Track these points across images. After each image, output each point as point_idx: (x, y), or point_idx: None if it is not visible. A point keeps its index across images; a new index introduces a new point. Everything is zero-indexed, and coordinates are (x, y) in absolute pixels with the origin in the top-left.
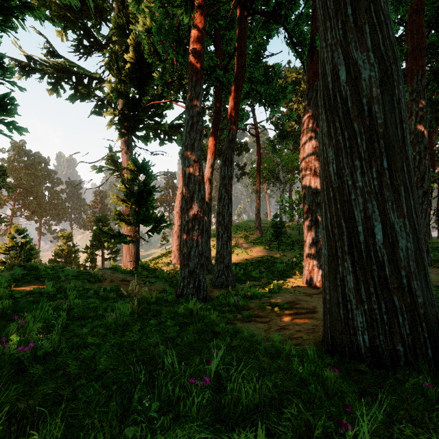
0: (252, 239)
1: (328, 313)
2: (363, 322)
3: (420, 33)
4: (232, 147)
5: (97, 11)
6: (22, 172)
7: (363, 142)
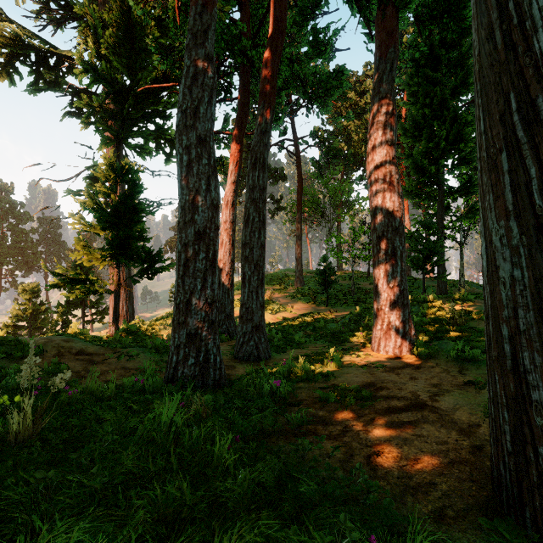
0: (292, 291)
1: (540, 442)
2: None
3: None
4: (265, 143)
5: None
6: None
7: None
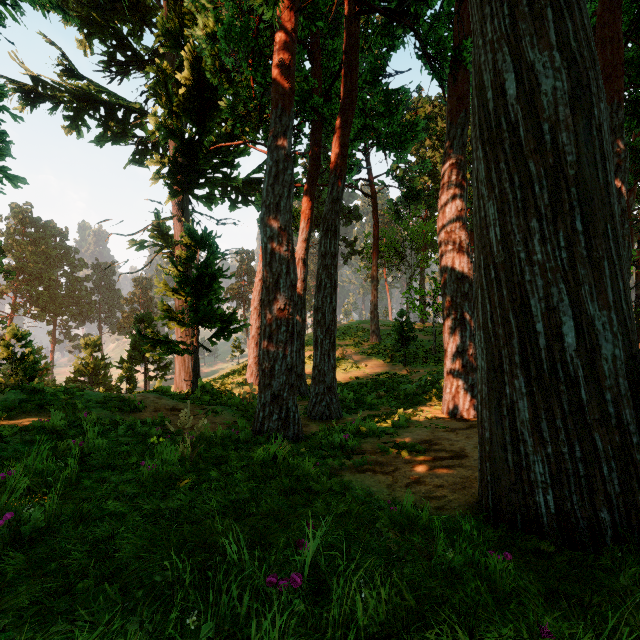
0: (366, 347)
1: (487, 460)
2: (545, 474)
3: (615, 42)
4: (336, 210)
5: (137, 10)
6: (27, 250)
7: (544, 191)
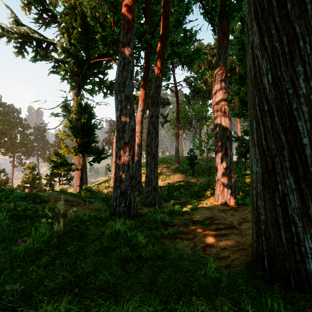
0: (173, 168)
1: (263, 235)
2: None
3: None
4: (158, 92)
5: None
6: None
7: (307, 44)
